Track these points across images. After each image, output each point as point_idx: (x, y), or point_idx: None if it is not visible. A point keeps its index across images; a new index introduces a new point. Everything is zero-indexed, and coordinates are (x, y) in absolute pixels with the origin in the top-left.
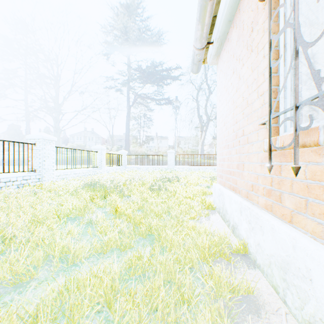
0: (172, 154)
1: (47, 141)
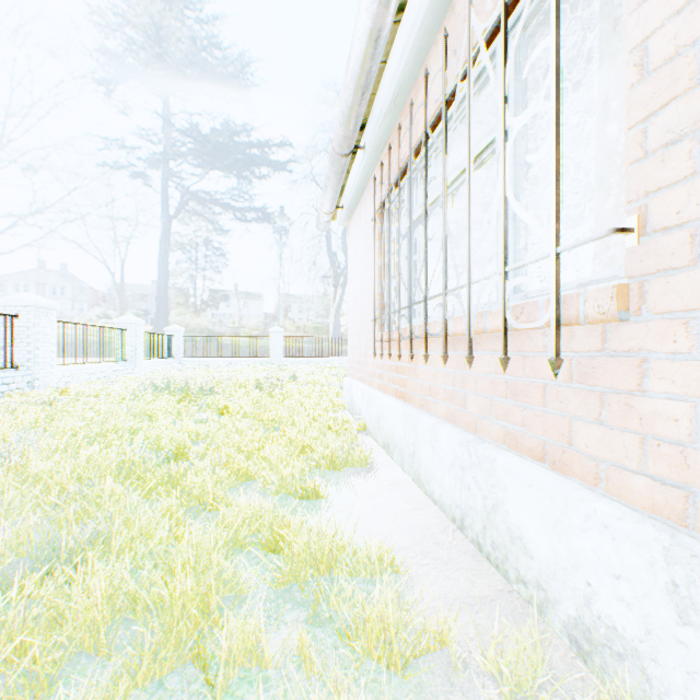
0: (280, 335)
1: (43, 310)
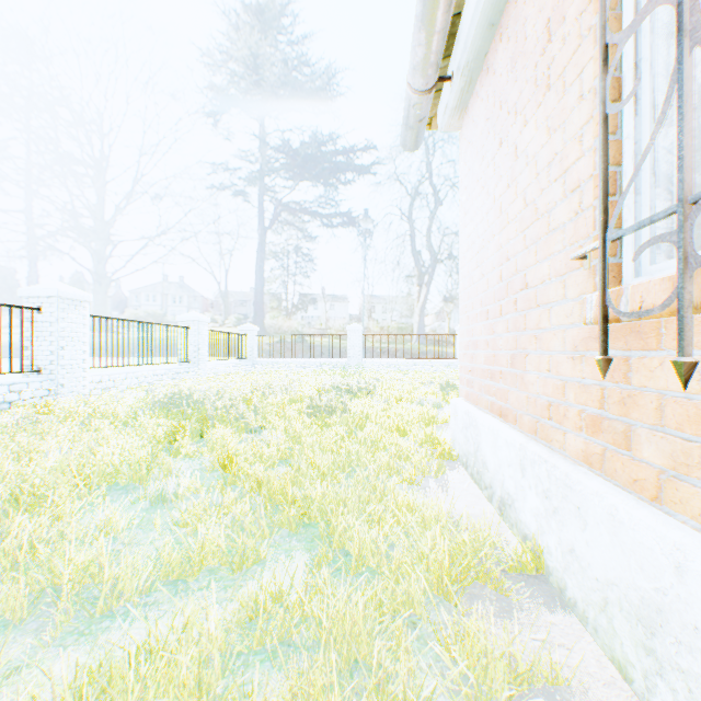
0: (358, 333)
1: (69, 302)
